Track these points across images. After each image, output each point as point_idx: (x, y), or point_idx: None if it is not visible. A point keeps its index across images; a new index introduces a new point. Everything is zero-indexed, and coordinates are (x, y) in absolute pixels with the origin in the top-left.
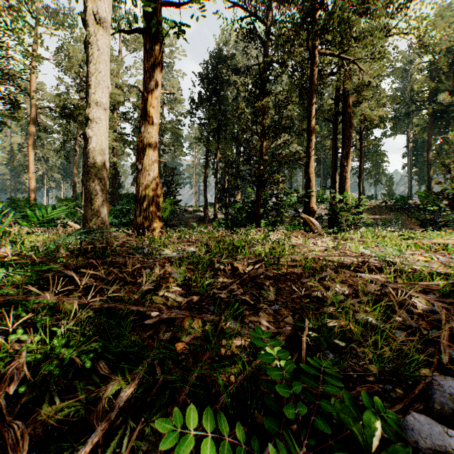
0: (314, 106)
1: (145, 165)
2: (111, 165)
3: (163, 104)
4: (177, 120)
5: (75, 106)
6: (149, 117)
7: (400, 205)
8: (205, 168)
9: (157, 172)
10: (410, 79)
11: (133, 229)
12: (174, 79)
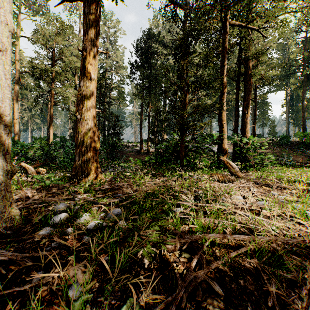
0: (226, 67)
1: (83, 115)
2: (71, 114)
3: (111, 70)
4: (121, 81)
5: (42, 70)
6: (87, 73)
7: (284, 142)
8: (141, 115)
9: (95, 121)
10: (287, 51)
11: (72, 172)
12: (119, 51)
